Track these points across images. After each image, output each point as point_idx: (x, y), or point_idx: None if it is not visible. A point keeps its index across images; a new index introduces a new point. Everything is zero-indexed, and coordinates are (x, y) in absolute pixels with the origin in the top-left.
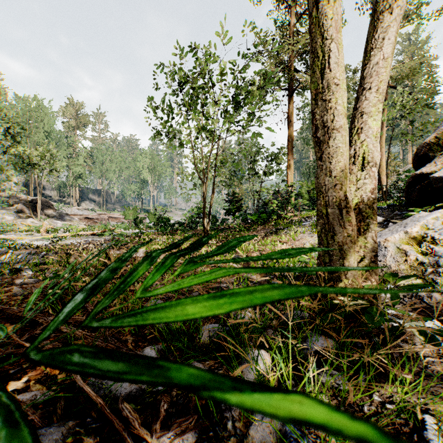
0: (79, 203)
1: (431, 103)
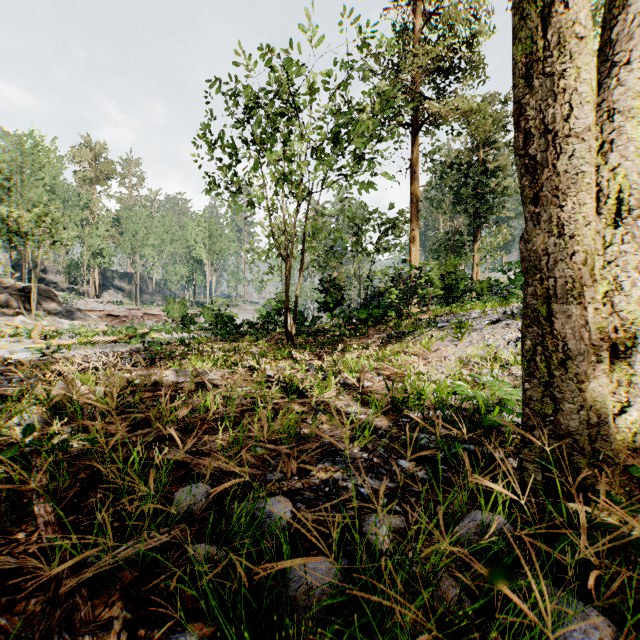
0: (99, 293)
1: None
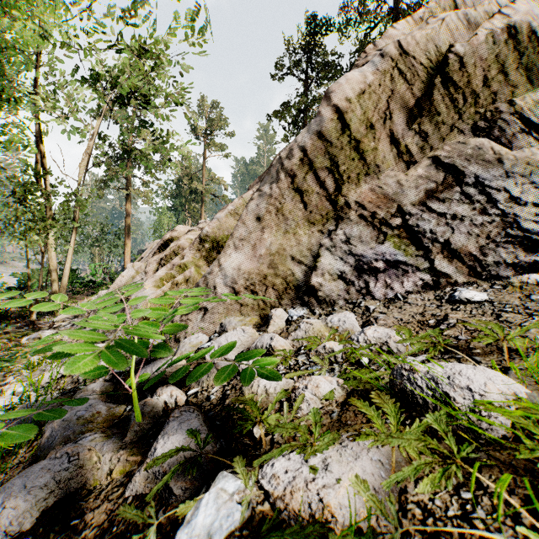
0: None
1: None
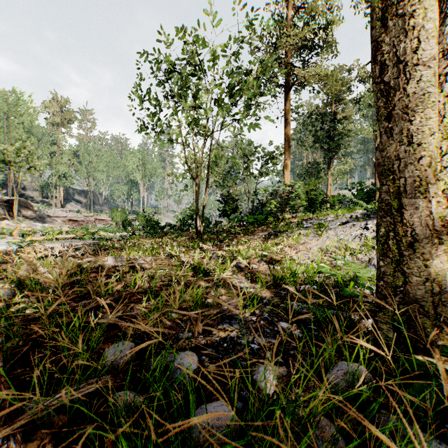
0: (63, 205)
1: None
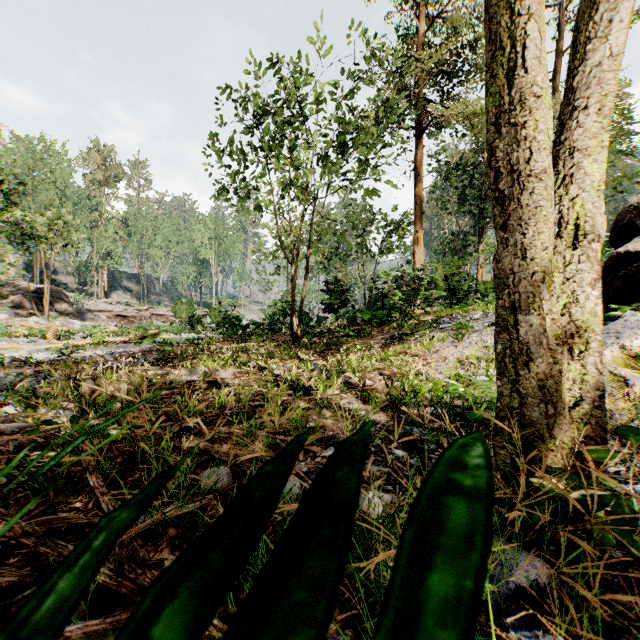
0: (107, 294)
1: (627, 148)
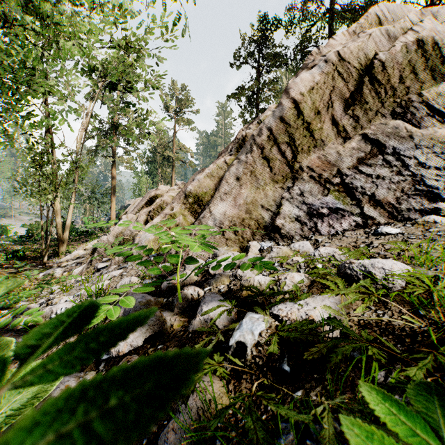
0: None
1: None
